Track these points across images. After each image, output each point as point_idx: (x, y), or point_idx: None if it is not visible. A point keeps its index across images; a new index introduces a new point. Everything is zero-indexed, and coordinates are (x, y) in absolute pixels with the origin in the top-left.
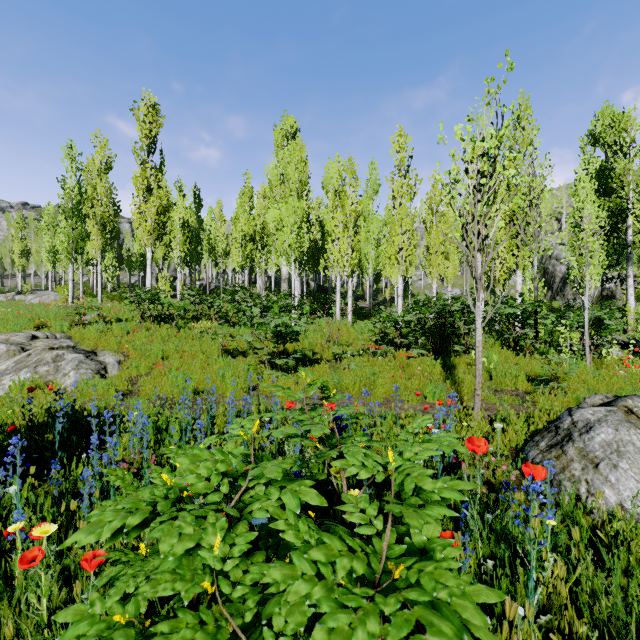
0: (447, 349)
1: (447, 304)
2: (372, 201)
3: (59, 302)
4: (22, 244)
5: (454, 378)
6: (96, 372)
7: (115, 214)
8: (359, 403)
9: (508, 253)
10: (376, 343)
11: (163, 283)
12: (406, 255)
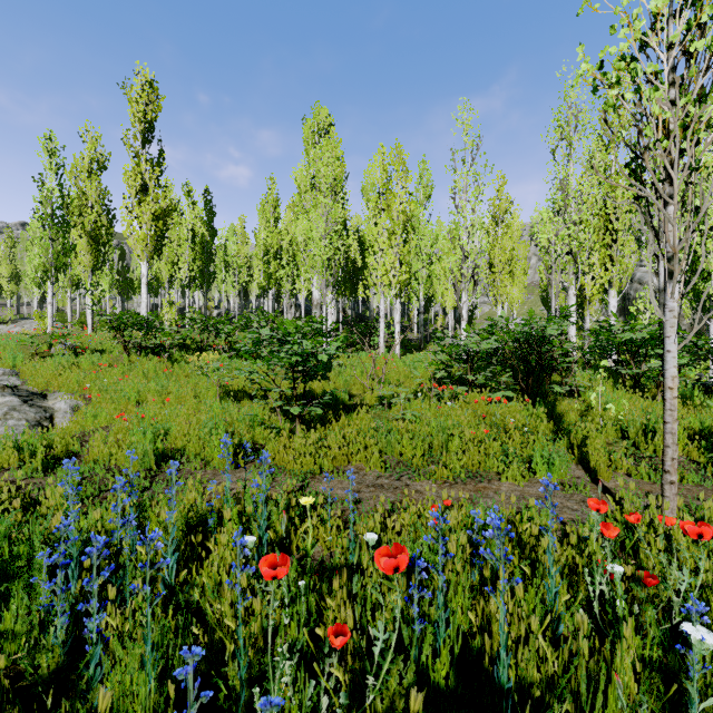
0: (540, 390)
1: (540, 326)
2: (423, 208)
3: (36, 331)
4: (11, 266)
5: (570, 436)
6: (34, 424)
7: (109, 224)
8: (425, 481)
9: (601, 266)
10: (437, 382)
11: (168, 309)
12: (473, 266)
